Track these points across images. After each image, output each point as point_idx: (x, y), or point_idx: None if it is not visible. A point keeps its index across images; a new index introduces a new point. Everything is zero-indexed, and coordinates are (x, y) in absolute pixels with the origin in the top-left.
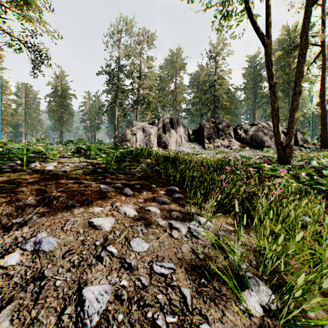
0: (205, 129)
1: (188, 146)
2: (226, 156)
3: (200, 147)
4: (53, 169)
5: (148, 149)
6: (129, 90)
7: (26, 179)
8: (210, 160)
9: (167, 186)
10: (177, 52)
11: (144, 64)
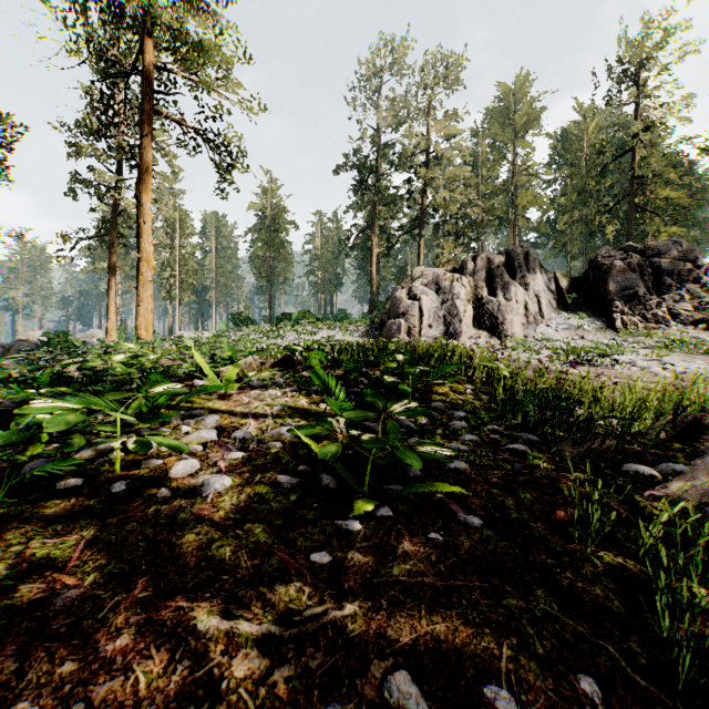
0: (612, 275)
1: (560, 324)
2: (707, 358)
3: (599, 326)
4: (185, 482)
5: (463, 352)
6: (401, 198)
7: (52, 589)
8: (700, 398)
9: (662, 682)
10: (517, 87)
11: (436, 131)
